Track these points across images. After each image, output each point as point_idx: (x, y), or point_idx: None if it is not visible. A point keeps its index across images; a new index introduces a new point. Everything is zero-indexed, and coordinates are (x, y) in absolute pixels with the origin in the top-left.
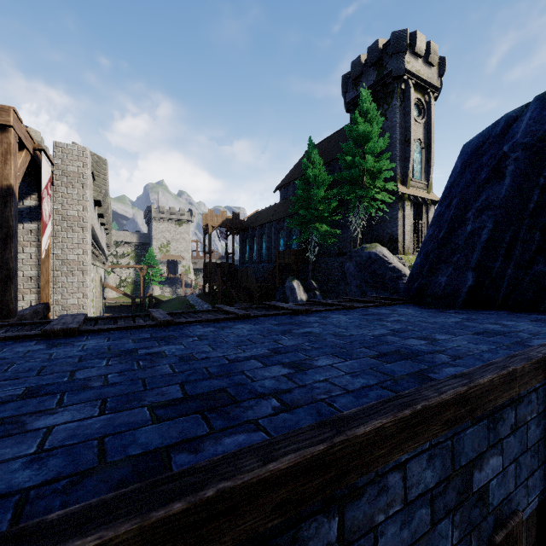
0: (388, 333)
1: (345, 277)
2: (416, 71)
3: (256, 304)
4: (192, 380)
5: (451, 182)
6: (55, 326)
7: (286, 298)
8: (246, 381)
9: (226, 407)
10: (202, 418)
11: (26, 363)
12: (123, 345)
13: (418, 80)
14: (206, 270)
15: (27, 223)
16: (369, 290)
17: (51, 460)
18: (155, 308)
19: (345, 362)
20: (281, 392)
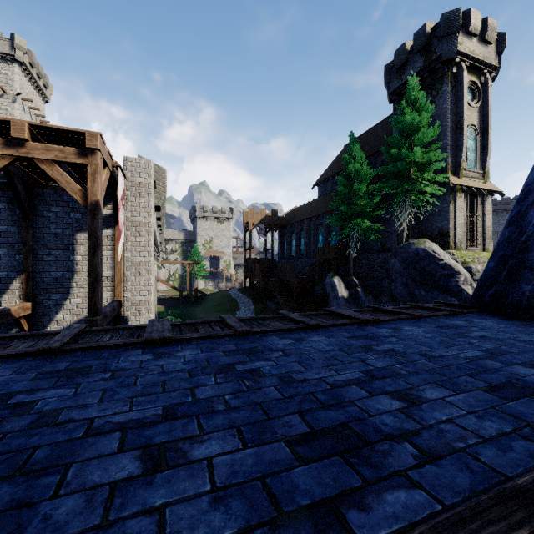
0: (483, 356)
1: (389, 274)
2: (470, 51)
3: (295, 300)
4: (307, 410)
5: (533, 177)
6: (152, 334)
7: (325, 294)
8: (364, 415)
9: (362, 450)
10: (346, 463)
11: (147, 376)
12: (218, 359)
13: (472, 61)
14: (246, 265)
15: (104, 229)
16: (417, 288)
17: (231, 502)
18: (200, 301)
19: (457, 395)
20: (408, 433)
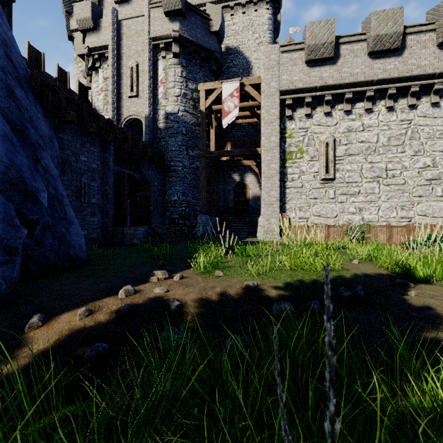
0: None
1: None
2: None
3: None
4: None
5: None
6: None
7: None
8: None
9: None
10: None
11: None
12: None
13: None
14: None
15: None
16: None
17: None
18: None
19: None
20: None
